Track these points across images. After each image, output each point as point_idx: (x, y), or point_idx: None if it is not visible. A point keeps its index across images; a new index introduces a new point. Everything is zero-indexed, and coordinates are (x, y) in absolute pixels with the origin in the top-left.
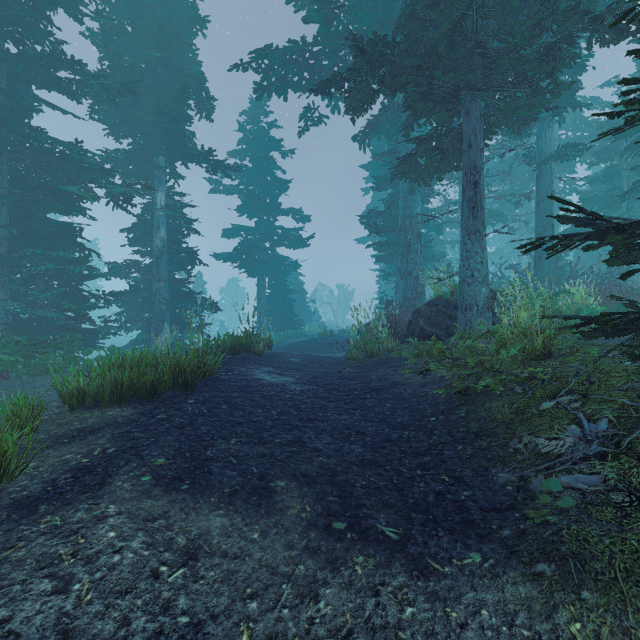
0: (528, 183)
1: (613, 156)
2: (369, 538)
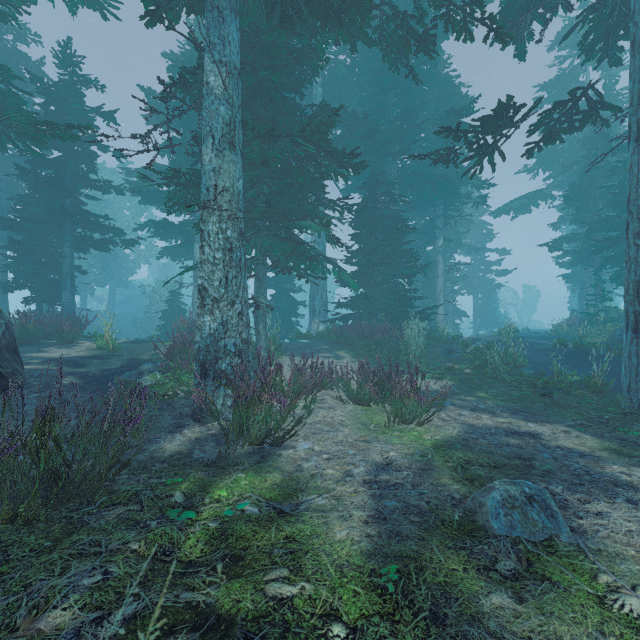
0: None
1: None
2: None
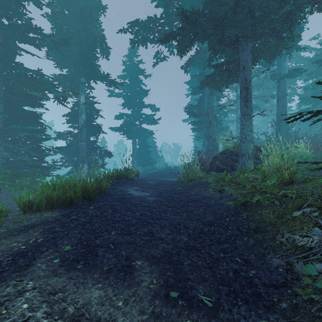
0: (271, 90)
1: (317, 75)
2: (193, 305)
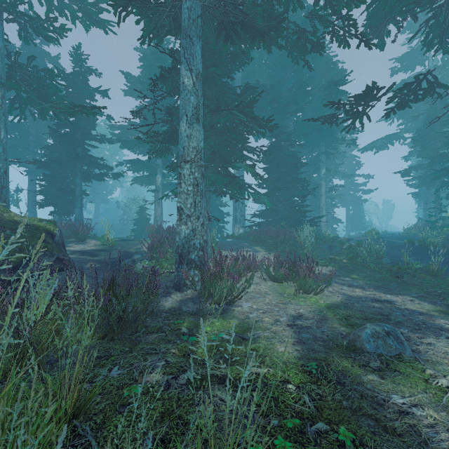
0: None
1: None
2: None
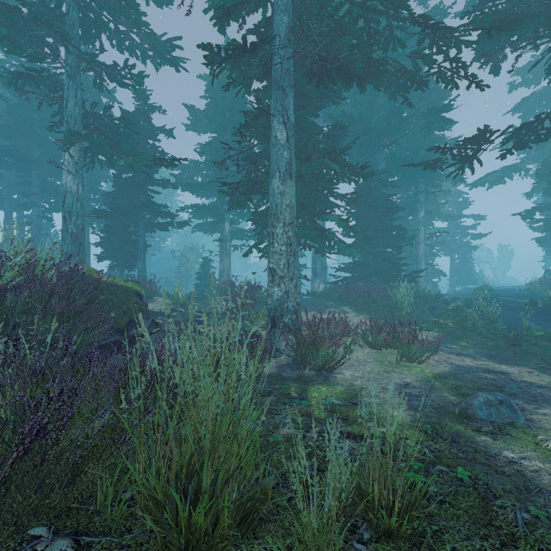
0: None
1: None
2: None
